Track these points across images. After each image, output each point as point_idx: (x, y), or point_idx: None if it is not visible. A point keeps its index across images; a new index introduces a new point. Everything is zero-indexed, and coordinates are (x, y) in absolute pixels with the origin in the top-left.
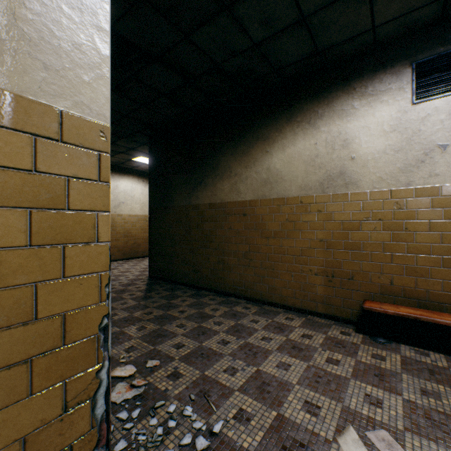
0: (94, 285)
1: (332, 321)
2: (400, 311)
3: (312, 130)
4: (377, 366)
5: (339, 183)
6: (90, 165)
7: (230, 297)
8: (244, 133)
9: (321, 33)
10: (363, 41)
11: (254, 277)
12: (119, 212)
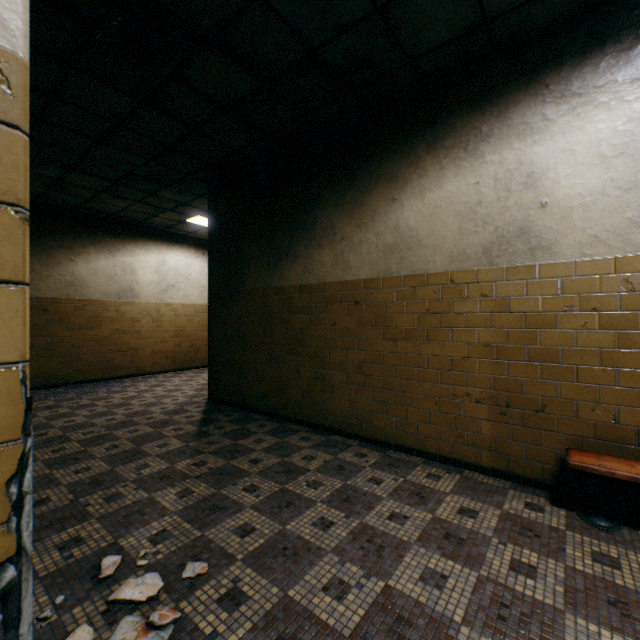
0: None
1: (506, 482)
2: (639, 473)
3: (471, 161)
4: (608, 582)
5: (519, 248)
6: None
7: (333, 435)
8: (357, 171)
9: None
10: None
11: (372, 403)
12: (167, 300)
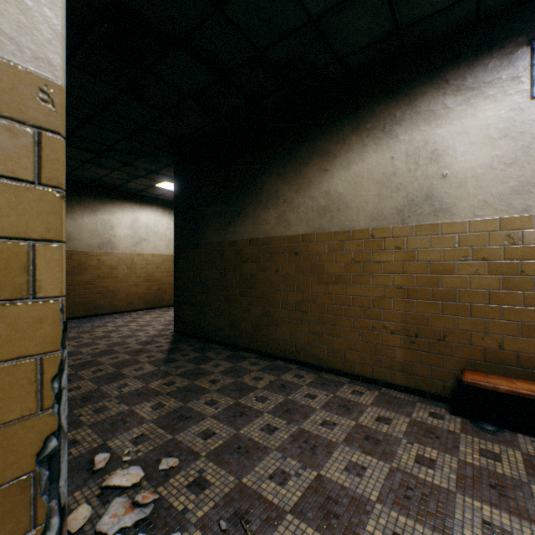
0: (25, 380)
1: (415, 397)
2: (518, 387)
3: (387, 140)
4: (491, 471)
5: (425, 210)
6: (16, 152)
7: (277, 361)
8: (296, 147)
9: (404, 1)
10: (461, 14)
11: (308, 335)
12: (139, 251)
